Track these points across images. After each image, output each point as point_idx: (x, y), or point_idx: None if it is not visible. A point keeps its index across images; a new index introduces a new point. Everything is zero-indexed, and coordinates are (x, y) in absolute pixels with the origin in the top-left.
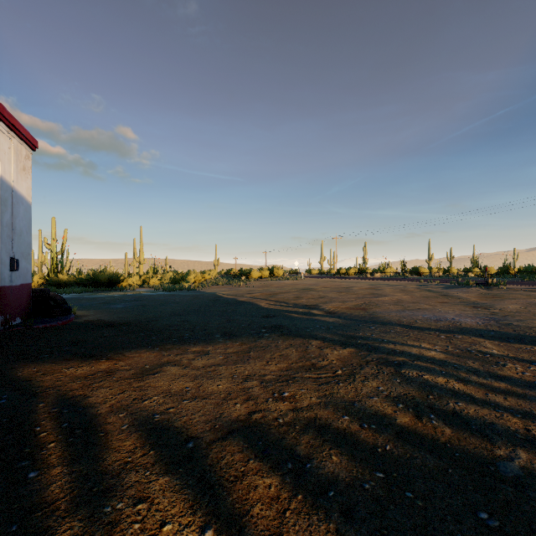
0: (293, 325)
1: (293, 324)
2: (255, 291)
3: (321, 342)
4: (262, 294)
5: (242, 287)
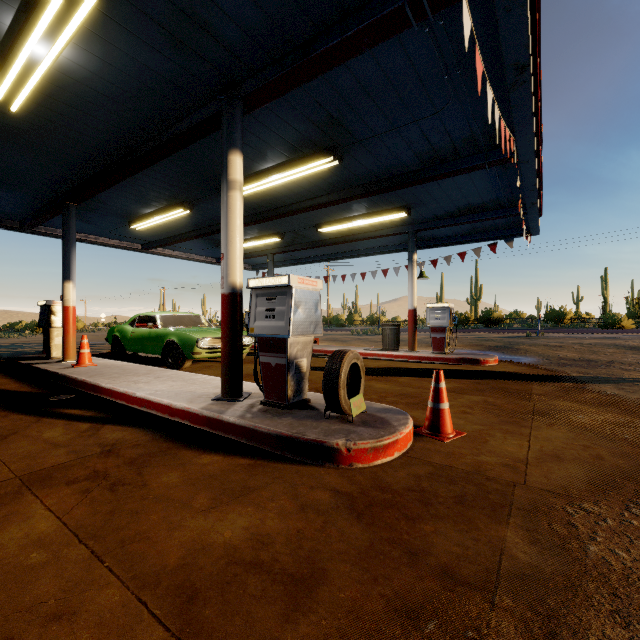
0: (2, 347)
1: (3, 347)
2: (21, 340)
3: (2, 348)
4: (22, 341)
5: (12, 339)
